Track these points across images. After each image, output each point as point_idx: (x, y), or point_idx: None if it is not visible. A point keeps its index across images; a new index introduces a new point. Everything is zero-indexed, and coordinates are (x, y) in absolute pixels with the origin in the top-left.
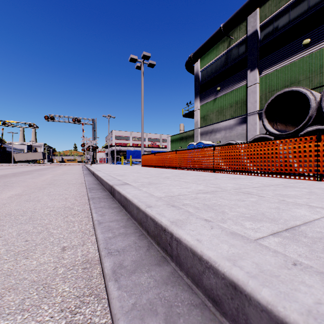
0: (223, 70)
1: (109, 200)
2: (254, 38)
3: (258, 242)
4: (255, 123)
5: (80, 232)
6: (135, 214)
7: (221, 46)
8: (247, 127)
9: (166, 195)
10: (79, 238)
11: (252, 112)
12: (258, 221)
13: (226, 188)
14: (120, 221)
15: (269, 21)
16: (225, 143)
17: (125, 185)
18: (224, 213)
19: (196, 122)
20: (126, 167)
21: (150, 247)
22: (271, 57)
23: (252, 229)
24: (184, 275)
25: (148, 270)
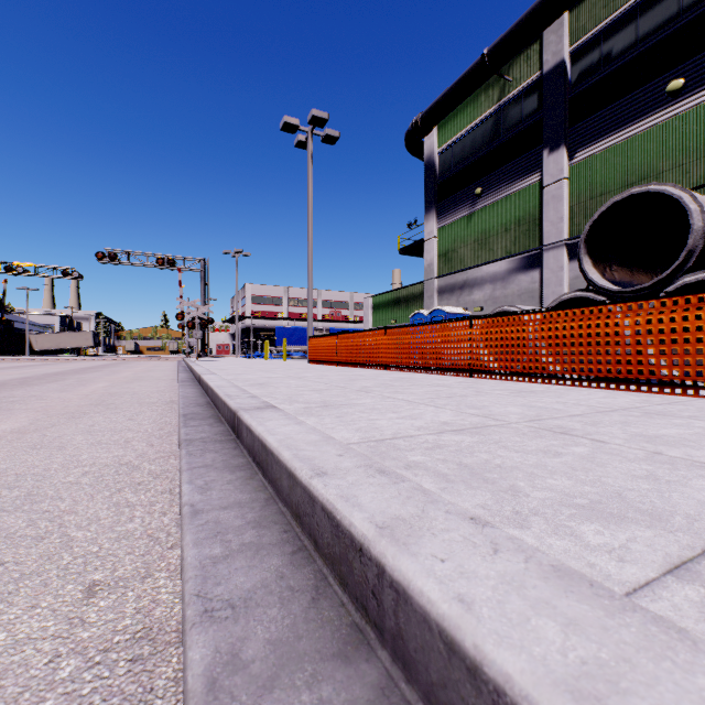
0: (489, 151)
1: (226, 447)
2: (559, 78)
3: (647, 608)
4: (560, 268)
5: (143, 537)
6: (286, 489)
7: (484, 97)
8: (542, 276)
9: (364, 437)
10: (137, 556)
11: (553, 242)
12: (617, 521)
13: (506, 418)
14: (247, 507)
15: (592, 40)
16: (493, 310)
17: (267, 409)
18: (517, 493)
19: (429, 266)
20: (275, 365)
21: (320, 591)
22: (595, 120)
23: (608, 549)
24: (418, 701)
25: (312, 679)
